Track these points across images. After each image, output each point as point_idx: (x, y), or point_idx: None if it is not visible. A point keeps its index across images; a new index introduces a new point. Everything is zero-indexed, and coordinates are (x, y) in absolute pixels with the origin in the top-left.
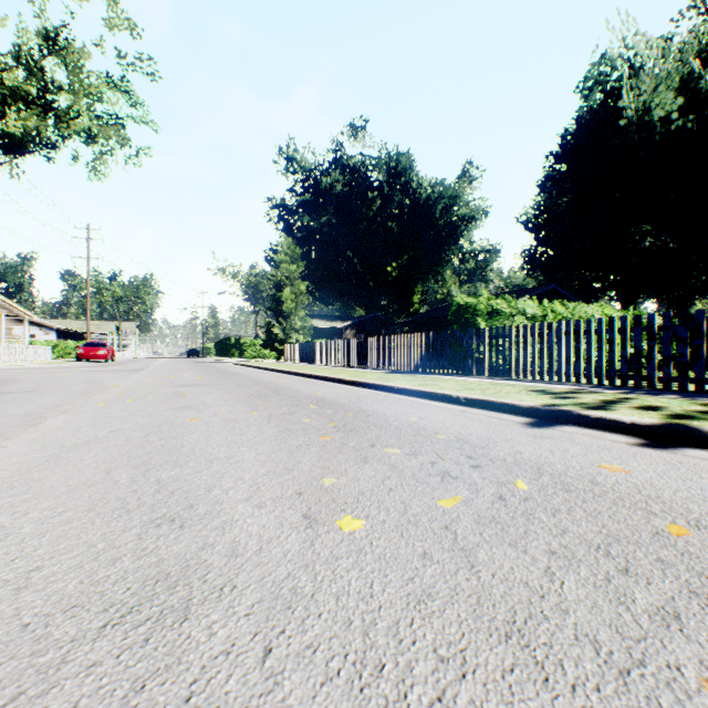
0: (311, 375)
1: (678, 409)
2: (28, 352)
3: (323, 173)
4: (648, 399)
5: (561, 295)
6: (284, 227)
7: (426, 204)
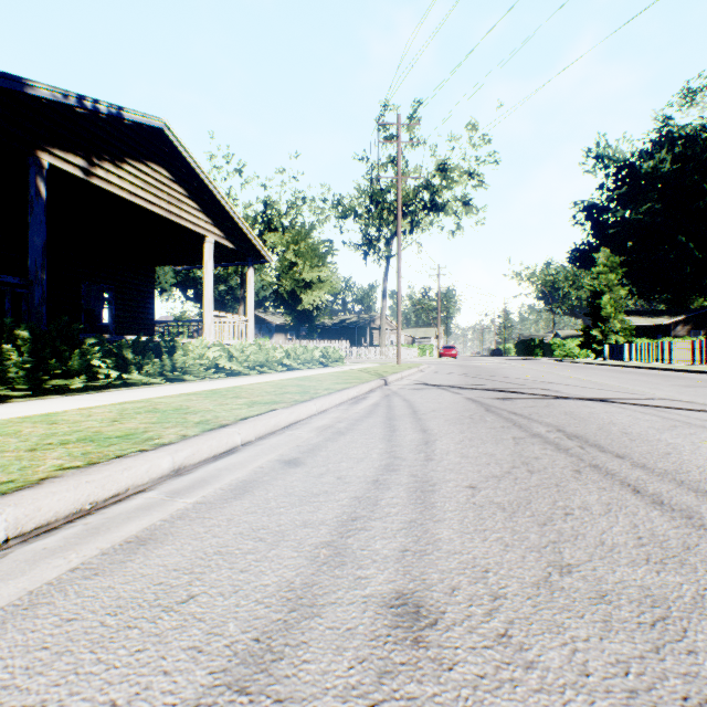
0: (643, 367)
1: None
2: (411, 352)
3: (641, 158)
4: None
5: None
6: (591, 226)
7: None
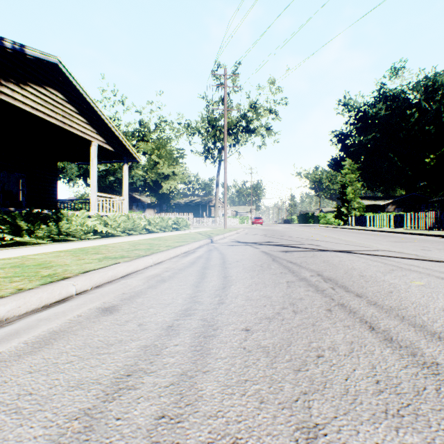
0: (370, 230)
1: None
2: (234, 221)
3: (369, 107)
4: None
5: None
6: (341, 146)
7: None
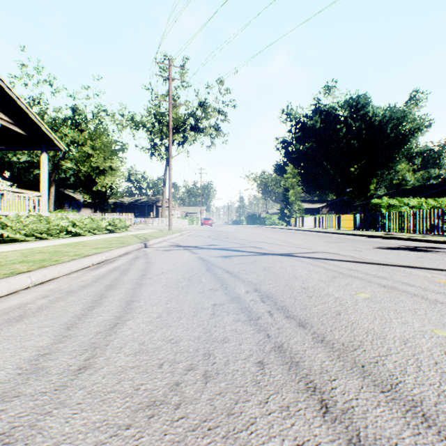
0: (309, 230)
1: (409, 236)
2: (184, 222)
3: (307, 118)
4: (413, 235)
5: None
6: (284, 152)
7: (379, 125)
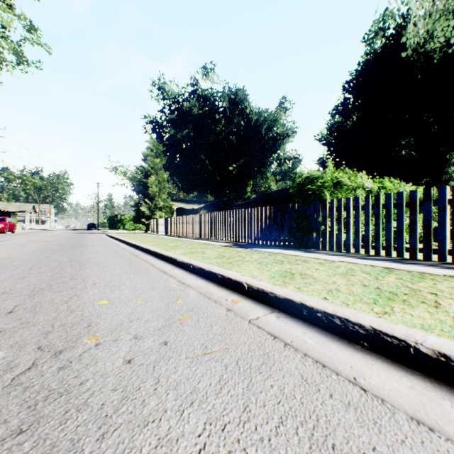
0: (148, 250)
1: None
2: None
3: (184, 99)
4: None
5: None
6: (157, 137)
7: (255, 124)
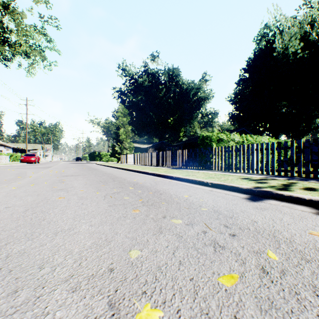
0: (132, 170)
1: None
2: None
3: (139, 76)
4: (305, 183)
5: (247, 133)
6: (121, 101)
7: (186, 91)
